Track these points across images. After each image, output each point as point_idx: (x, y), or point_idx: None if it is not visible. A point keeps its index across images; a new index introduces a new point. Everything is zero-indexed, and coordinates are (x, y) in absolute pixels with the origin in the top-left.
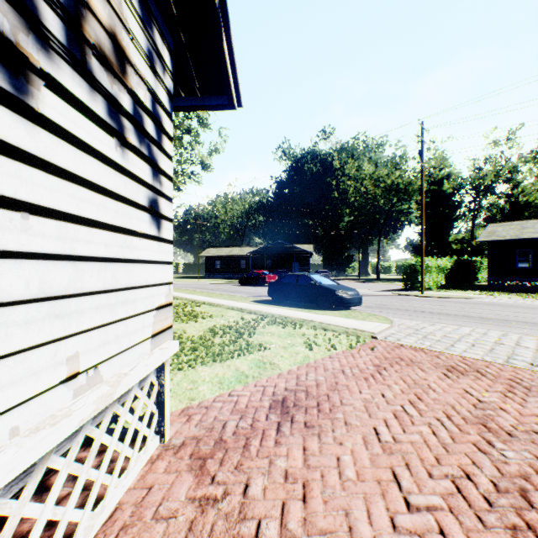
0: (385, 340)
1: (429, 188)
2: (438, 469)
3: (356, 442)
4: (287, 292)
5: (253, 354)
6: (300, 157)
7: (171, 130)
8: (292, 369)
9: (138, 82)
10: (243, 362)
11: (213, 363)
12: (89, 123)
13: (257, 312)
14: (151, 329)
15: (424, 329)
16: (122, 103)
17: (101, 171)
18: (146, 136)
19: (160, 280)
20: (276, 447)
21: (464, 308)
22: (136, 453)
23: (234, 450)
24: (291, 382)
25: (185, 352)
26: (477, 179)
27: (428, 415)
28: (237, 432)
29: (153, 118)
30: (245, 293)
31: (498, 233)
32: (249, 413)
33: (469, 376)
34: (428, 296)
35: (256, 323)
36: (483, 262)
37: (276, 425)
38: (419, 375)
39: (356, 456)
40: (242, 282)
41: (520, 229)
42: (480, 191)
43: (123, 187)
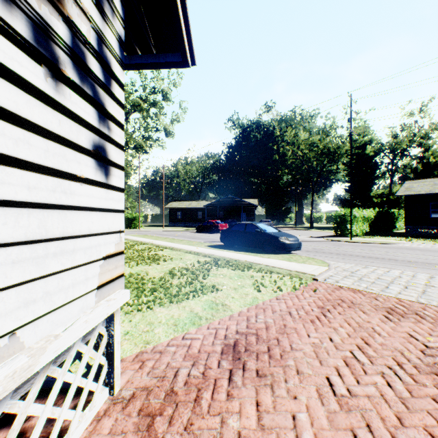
0: (325, 282)
1: (354, 152)
2: (403, 433)
3: (311, 396)
4: (237, 239)
5: (207, 295)
6: (247, 127)
7: (121, 77)
8: (242, 311)
9: (78, 14)
10: (197, 303)
11: (169, 304)
12: (0, 36)
13: (211, 255)
14: (97, 281)
15: (358, 271)
16: (55, 29)
17: (21, 99)
18: (90, 75)
19: (109, 228)
20: (229, 401)
21: (389, 252)
22: (79, 413)
23: (185, 405)
24: (242, 325)
25: (145, 293)
26: (395, 144)
27: (379, 363)
28: (189, 382)
29: (99, 58)
30: (201, 239)
31: (414, 188)
32: (201, 359)
33: (409, 318)
34: (356, 241)
35: (210, 265)
36: (400, 213)
37: (228, 374)
38: (361, 317)
39: (313, 413)
40: (199, 229)
41: (433, 185)
42: (397, 154)
43: (56, 124)
